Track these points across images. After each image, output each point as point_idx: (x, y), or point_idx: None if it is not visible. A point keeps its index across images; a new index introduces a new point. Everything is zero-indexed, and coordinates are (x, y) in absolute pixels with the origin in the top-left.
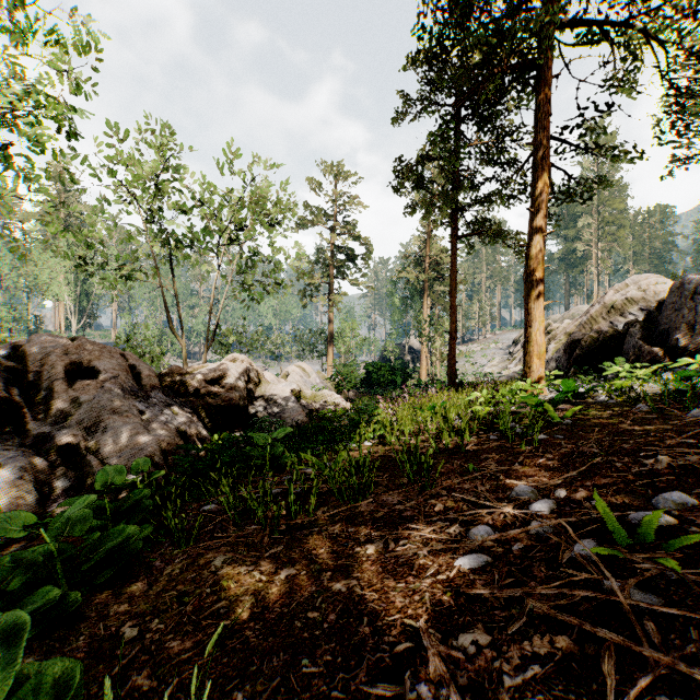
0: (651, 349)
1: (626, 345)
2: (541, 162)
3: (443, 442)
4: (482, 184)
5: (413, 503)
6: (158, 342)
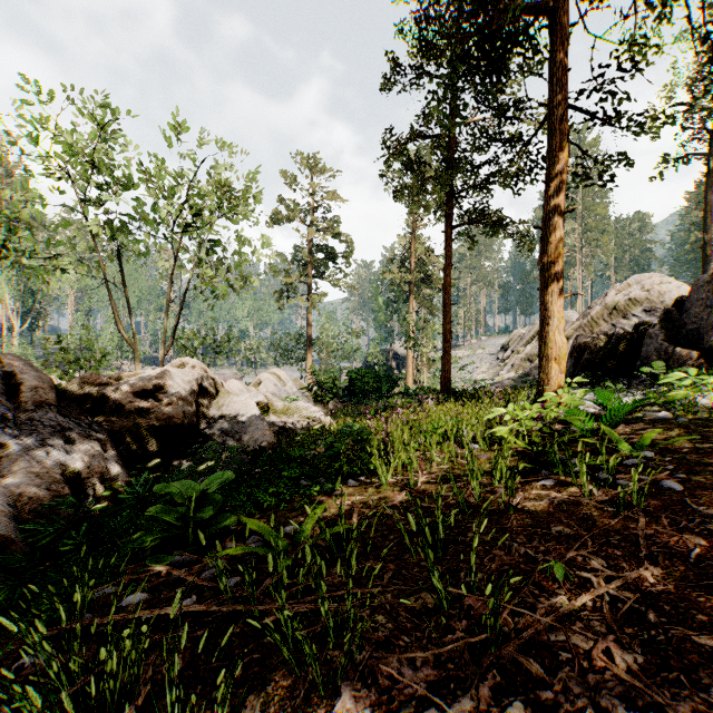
0: (683, 352)
1: (644, 347)
2: (562, 124)
3: (470, 490)
4: (480, 167)
5: (470, 708)
6: (117, 347)
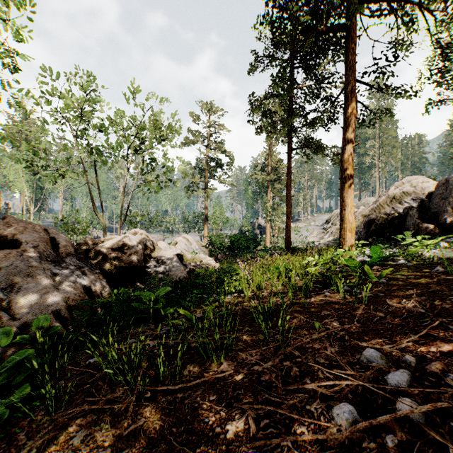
0: (427, 225)
1: (407, 222)
2: (353, 94)
3: (288, 297)
4: (308, 113)
5: (270, 364)
6: (90, 221)
